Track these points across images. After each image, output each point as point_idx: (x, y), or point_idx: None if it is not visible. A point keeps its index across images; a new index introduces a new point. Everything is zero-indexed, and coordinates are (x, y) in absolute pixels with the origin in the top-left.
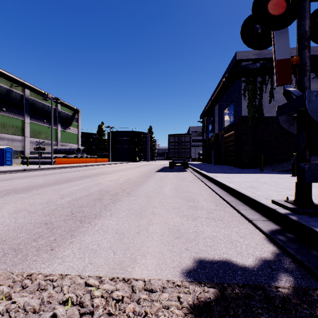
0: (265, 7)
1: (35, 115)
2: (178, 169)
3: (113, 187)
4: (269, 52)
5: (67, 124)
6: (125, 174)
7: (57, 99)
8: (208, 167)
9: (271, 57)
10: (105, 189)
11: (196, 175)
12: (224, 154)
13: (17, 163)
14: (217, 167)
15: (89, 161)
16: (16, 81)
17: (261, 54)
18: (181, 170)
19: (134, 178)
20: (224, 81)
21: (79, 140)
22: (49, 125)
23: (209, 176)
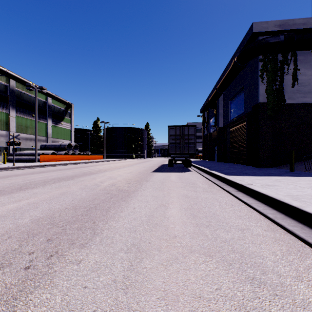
0: None
1: (21, 108)
2: (179, 168)
3: (76, 204)
4: (294, 23)
5: (59, 119)
6: (114, 175)
7: (41, 88)
8: (214, 165)
9: (296, 29)
10: (56, 213)
11: (207, 177)
12: (231, 151)
13: (0, 161)
14: (226, 166)
15: (80, 158)
16: None
17: (283, 26)
18: (183, 169)
19: (122, 182)
20: (235, 62)
21: (72, 136)
22: (38, 120)
23: (235, 182)
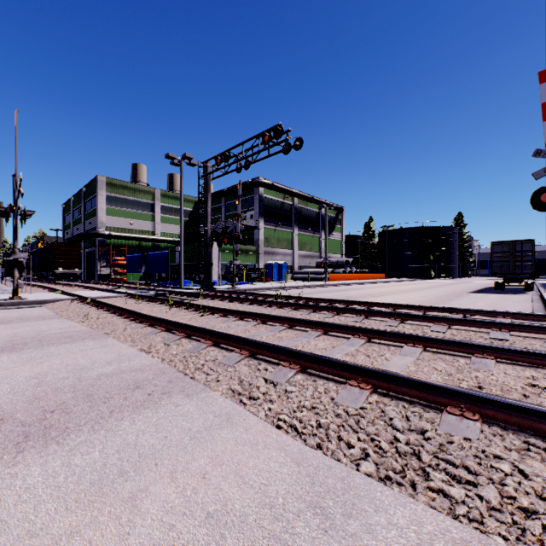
0: (538, 198)
1: (301, 224)
2: (510, 291)
3: (425, 300)
4: None
5: (330, 229)
6: (427, 293)
7: (331, 206)
8: None
9: None
10: (420, 300)
11: (532, 297)
12: None
13: (288, 279)
14: None
15: (361, 277)
16: (289, 192)
17: None
18: (516, 292)
19: (441, 296)
20: None
21: (342, 249)
22: (313, 234)
23: (543, 297)
